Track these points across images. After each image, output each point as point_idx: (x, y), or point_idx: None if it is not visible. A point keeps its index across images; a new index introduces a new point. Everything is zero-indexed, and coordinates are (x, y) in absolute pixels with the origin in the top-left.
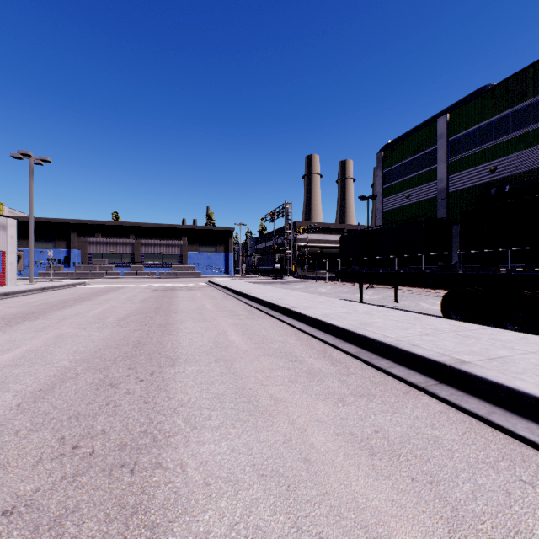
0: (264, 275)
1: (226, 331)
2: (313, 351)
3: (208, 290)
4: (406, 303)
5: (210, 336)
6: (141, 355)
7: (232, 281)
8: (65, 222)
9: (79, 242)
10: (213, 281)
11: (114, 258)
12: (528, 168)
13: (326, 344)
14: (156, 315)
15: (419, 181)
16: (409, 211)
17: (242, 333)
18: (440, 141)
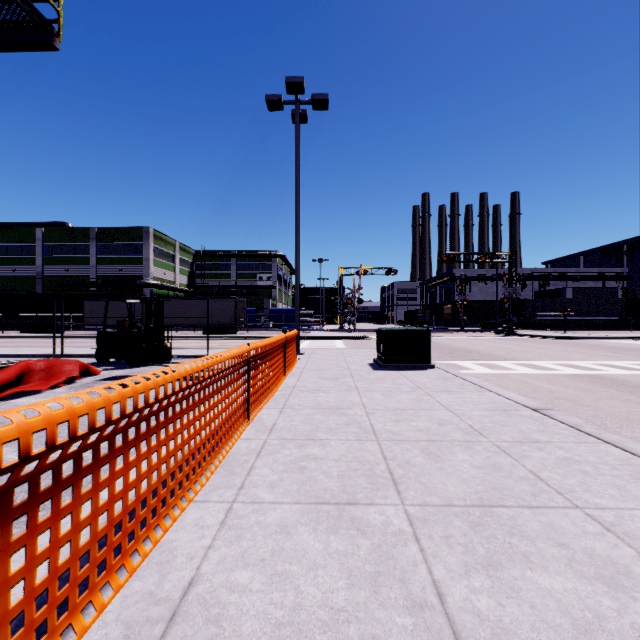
0: None
1: None
2: None
3: None
4: None
5: None
6: None
7: None
8: None
9: None
10: None
11: None
12: (82, 274)
13: None
14: None
15: (24, 262)
16: (16, 281)
17: None
18: (39, 243)
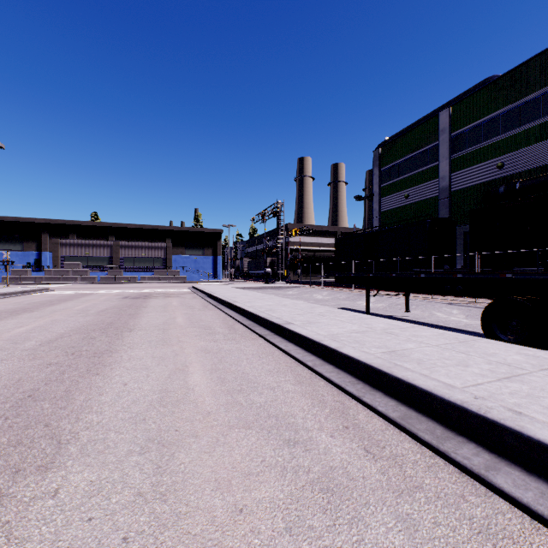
0: (254, 280)
1: (189, 364)
2: (325, 412)
3: (188, 298)
4: (417, 313)
5: (160, 376)
6: (5, 433)
7: (218, 287)
8: (35, 222)
9: (51, 243)
10: (196, 287)
11: (89, 262)
12: (539, 163)
13: (342, 393)
14: (101, 335)
15: (420, 179)
16: (409, 212)
17: (212, 368)
18: (443, 137)
